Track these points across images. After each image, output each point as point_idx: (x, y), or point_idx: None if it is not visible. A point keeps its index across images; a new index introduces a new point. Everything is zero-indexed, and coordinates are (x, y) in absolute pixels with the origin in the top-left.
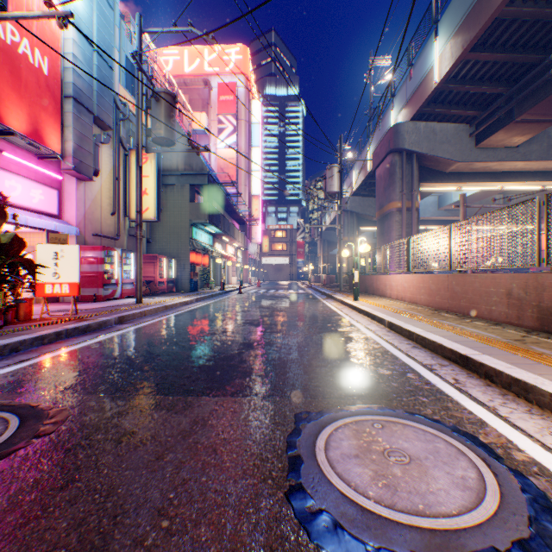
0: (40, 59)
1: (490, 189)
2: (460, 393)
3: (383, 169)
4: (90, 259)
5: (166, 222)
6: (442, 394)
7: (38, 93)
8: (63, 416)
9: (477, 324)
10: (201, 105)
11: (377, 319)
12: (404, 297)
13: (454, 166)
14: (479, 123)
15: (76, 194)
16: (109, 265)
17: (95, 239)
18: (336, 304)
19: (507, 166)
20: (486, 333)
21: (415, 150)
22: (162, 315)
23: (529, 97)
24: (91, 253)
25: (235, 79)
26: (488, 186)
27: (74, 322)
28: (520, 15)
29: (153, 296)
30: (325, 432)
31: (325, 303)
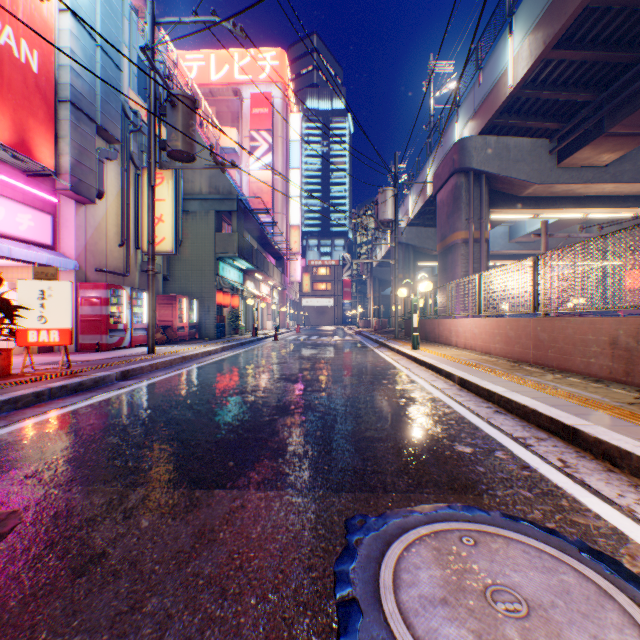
0: (28, 52)
1: (572, 217)
2: (574, 483)
3: (446, 193)
4: (92, 299)
5: (188, 255)
6: (549, 485)
7: (25, 95)
8: (8, 524)
9: (572, 381)
10: (230, 119)
11: (444, 374)
12: (473, 345)
13: (531, 189)
14: (560, 138)
15: (74, 220)
16: (116, 306)
17: (99, 275)
18: (391, 354)
19: (594, 190)
20: (589, 393)
21: (484, 170)
22: (178, 368)
23: (622, 105)
24: (93, 292)
25: (270, 89)
26: (571, 213)
27: (63, 378)
28: (616, 2)
29: (170, 344)
30: (392, 554)
31: (378, 352)
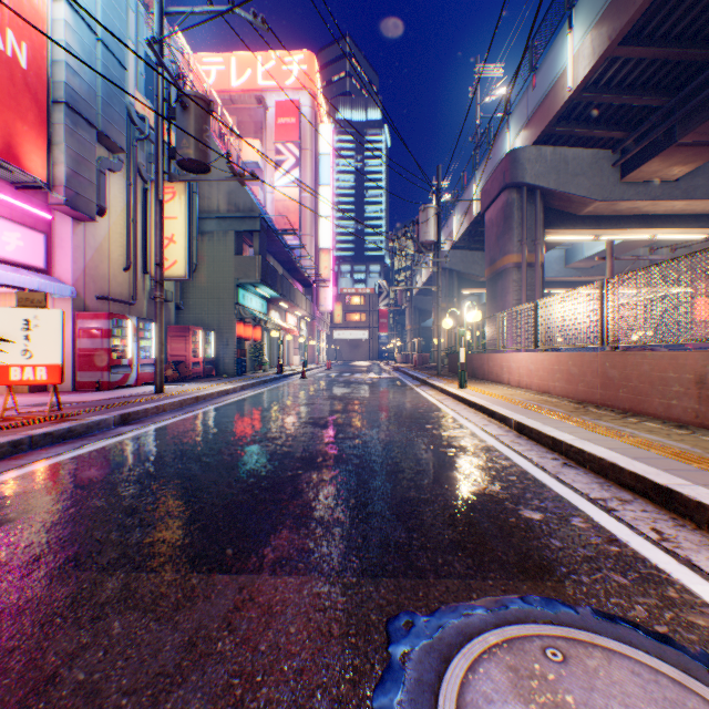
0: (15, 44)
1: (638, 238)
2: (679, 564)
3: (495, 211)
4: (92, 331)
5: (204, 281)
6: (647, 566)
7: (11, 93)
8: None
9: (651, 427)
10: (253, 130)
11: (498, 417)
12: (529, 383)
13: (592, 207)
14: (625, 149)
15: (71, 240)
16: (120, 339)
17: (100, 303)
18: (435, 394)
19: (662, 207)
20: (674, 442)
21: (539, 185)
22: (189, 410)
23: (697, 110)
24: (93, 322)
25: (297, 96)
26: (636, 235)
27: (49, 423)
28: None
29: (183, 382)
30: (452, 677)
31: (419, 391)
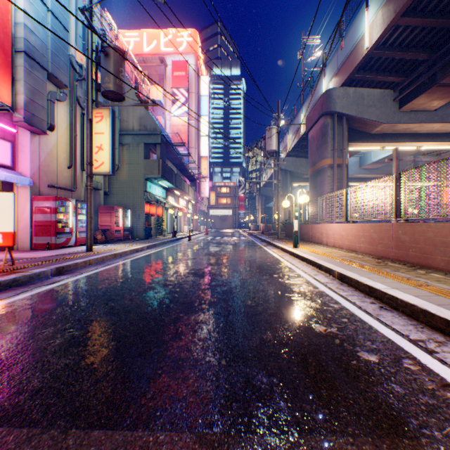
0: None
1: (409, 149)
2: None
3: (316, 130)
4: (44, 208)
5: (123, 176)
6: None
7: None
8: None
9: (437, 277)
10: (158, 80)
11: (324, 269)
12: (341, 244)
13: (380, 128)
14: (402, 89)
15: (30, 147)
16: (64, 214)
17: (50, 190)
18: (277, 251)
19: (426, 128)
20: None
21: (345, 113)
22: (108, 263)
23: None
24: (45, 203)
25: (186, 58)
26: (408, 146)
27: (1, 275)
28: None
29: (108, 243)
30: None
31: (266, 249)
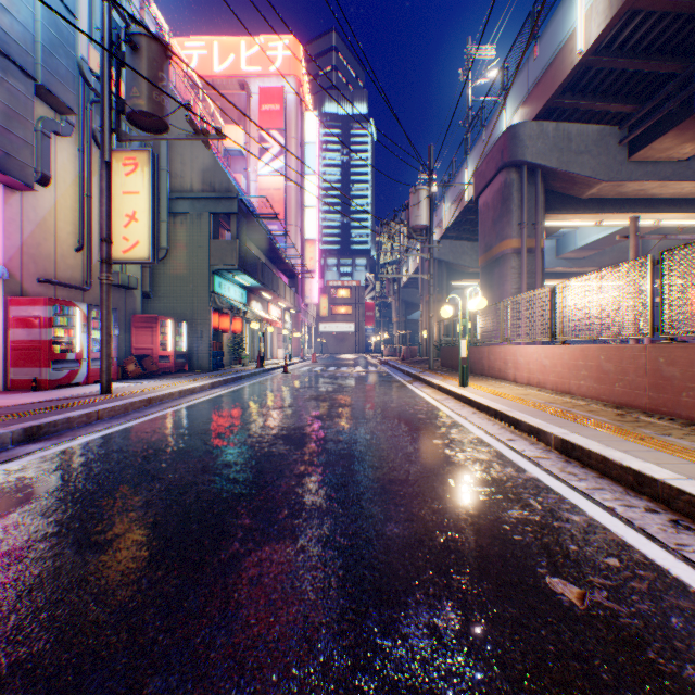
0: None
1: (641, 224)
2: None
3: (492, 193)
4: (28, 319)
5: (176, 267)
6: None
7: None
8: None
9: None
10: (236, 117)
11: (525, 429)
12: (543, 381)
13: (596, 189)
14: (634, 124)
15: (3, 211)
16: (65, 329)
17: (43, 287)
18: (432, 392)
19: (671, 190)
20: None
21: (541, 163)
22: (134, 417)
23: None
24: (30, 309)
25: (282, 83)
26: (640, 220)
27: None
28: None
29: (147, 378)
30: None
31: (413, 389)
